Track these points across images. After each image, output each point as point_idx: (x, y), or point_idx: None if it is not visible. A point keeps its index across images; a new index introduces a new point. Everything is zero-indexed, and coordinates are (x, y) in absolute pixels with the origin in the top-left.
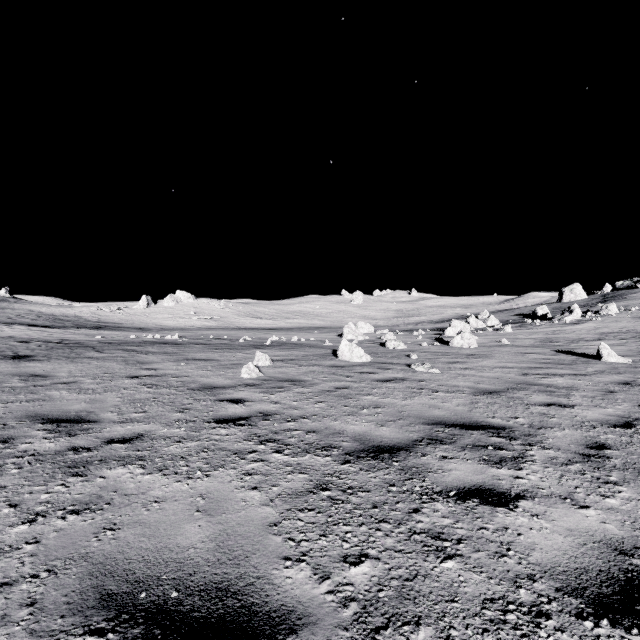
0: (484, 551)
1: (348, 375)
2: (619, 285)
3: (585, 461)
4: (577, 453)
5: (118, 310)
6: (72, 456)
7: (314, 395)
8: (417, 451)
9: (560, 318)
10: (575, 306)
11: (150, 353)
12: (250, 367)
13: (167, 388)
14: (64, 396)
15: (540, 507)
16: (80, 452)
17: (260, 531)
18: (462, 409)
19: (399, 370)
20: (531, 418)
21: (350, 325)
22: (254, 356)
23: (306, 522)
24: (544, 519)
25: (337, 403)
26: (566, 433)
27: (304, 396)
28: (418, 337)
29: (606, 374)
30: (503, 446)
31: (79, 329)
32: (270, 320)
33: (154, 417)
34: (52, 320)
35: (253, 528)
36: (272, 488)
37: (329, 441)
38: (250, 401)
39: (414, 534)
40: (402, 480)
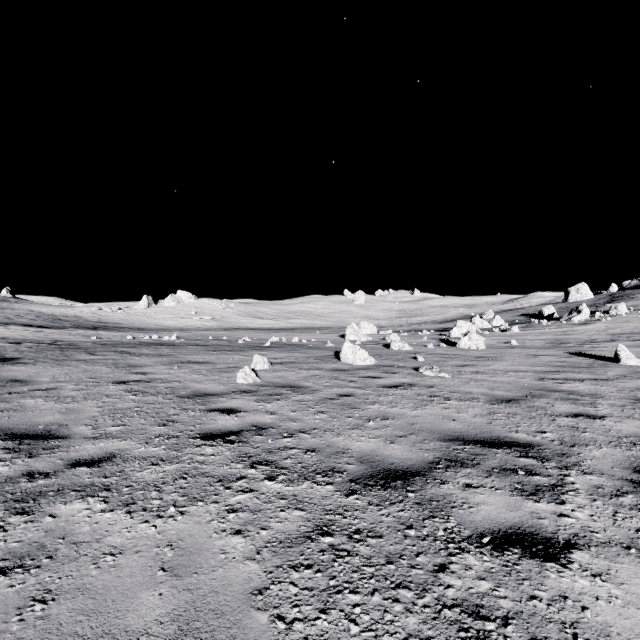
0: (542, 639)
1: (351, 380)
2: (626, 285)
3: (638, 491)
4: (625, 480)
5: (119, 310)
6: (24, 485)
7: (315, 404)
8: (435, 477)
9: (568, 318)
10: (583, 306)
11: (143, 355)
12: (246, 371)
13: (154, 395)
14: (38, 405)
15: (600, 562)
16: (35, 479)
17: (240, 603)
18: (480, 421)
19: (406, 374)
20: (560, 432)
21: (353, 325)
22: (252, 358)
23: (301, 588)
24: (610, 582)
25: (340, 414)
26: (605, 452)
27: (303, 405)
28: (423, 338)
29: (629, 379)
30: (535, 470)
31: (77, 329)
32: (272, 320)
33: (133, 431)
34: (51, 320)
35: (231, 598)
36: (260, 532)
37: (331, 463)
38: (243, 411)
39: (444, 608)
40: (421, 519)
